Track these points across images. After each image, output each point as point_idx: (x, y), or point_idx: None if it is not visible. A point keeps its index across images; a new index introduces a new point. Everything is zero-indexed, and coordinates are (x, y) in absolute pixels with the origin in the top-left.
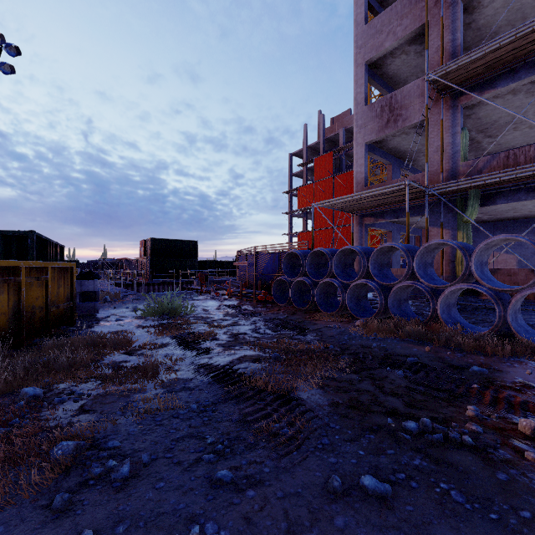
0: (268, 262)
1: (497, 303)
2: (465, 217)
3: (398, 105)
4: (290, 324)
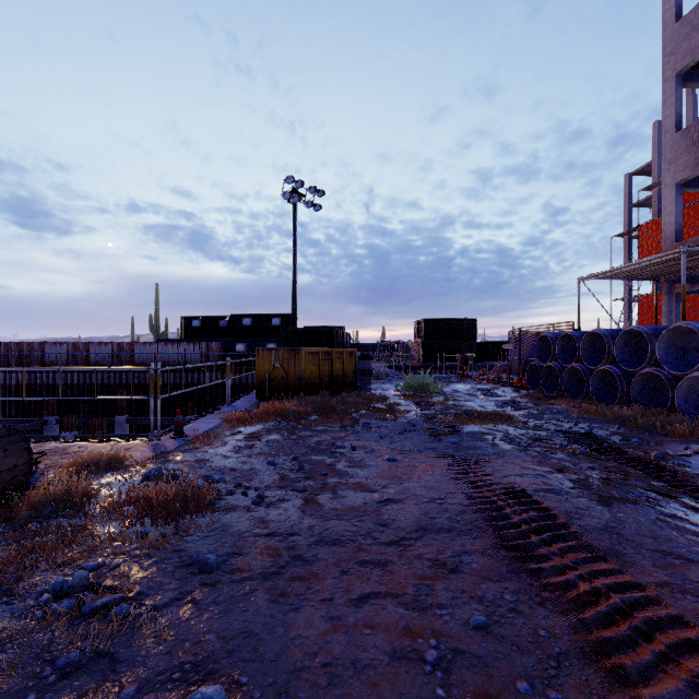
0: (533, 345)
1: None
2: None
3: None
4: (518, 405)
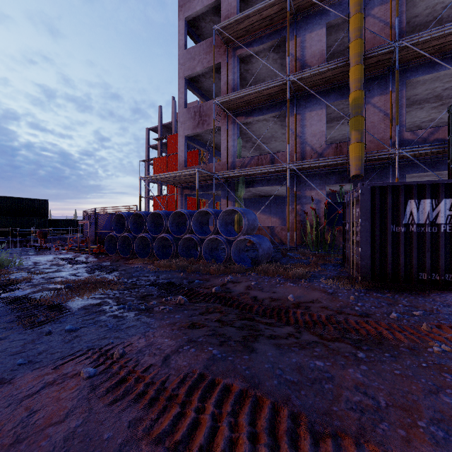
0: (107, 221)
1: (227, 246)
2: (238, 194)
3: (204, 113)
4: (106, 268)
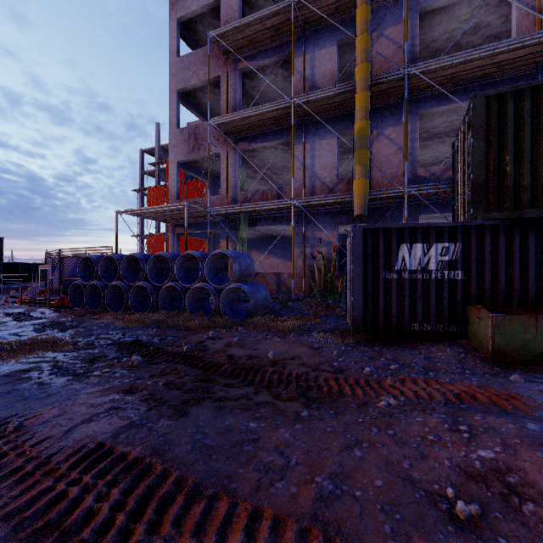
0: (75, 265)
1: (215, 296)
2: (240, 234)
3: (200, 136)
4: (63, 325)
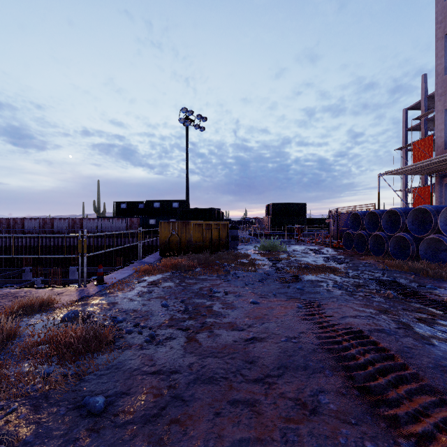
0: (347, 219)
1: None
2: None
3: None
4: (339, 260)
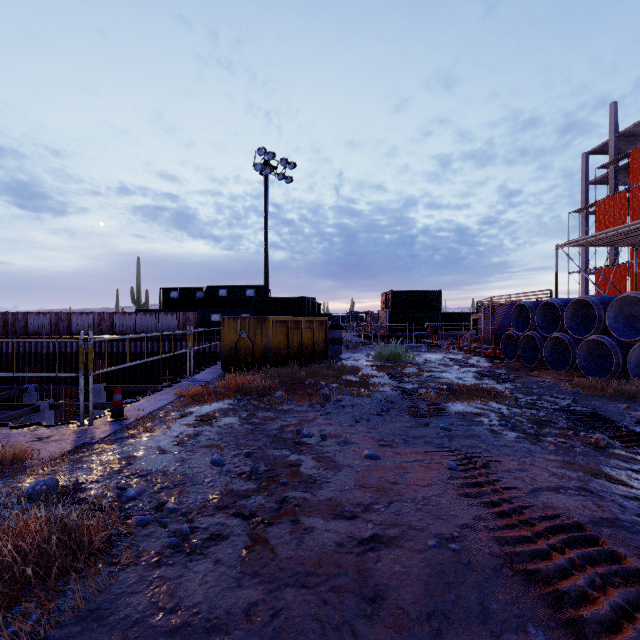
0: (505, 314)
1: None
2: None
3: None
4: (498, 376)
